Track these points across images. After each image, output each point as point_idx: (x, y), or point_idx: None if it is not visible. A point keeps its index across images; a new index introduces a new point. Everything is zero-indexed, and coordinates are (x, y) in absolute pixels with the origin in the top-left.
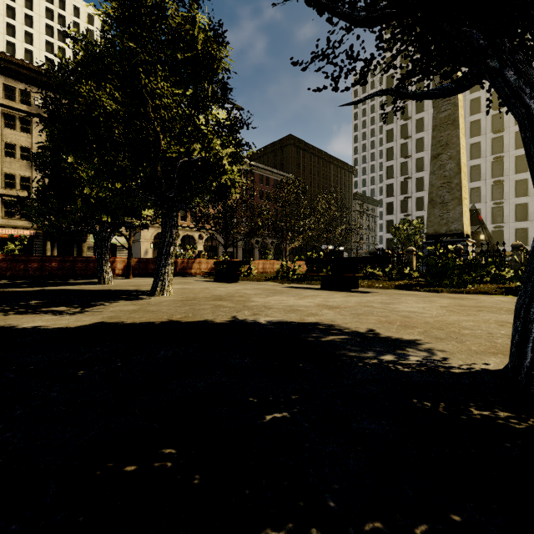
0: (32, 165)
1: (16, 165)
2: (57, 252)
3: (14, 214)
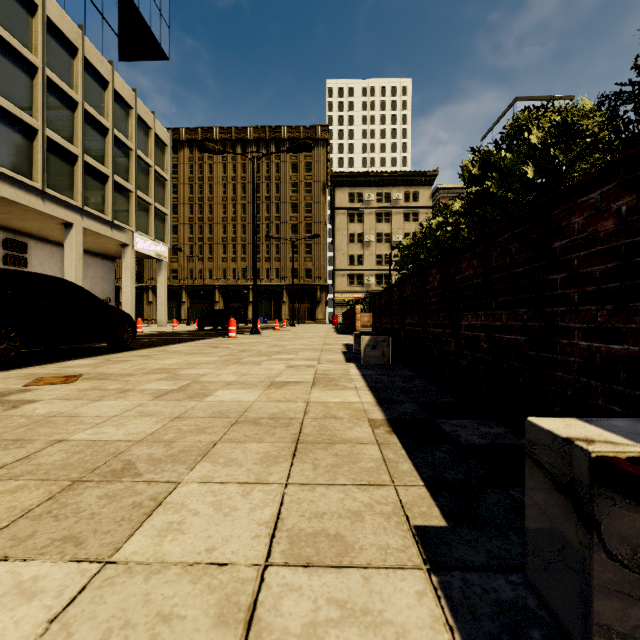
0: (364, 245)
1: (355, 248)
2: None
3: (354, 283)
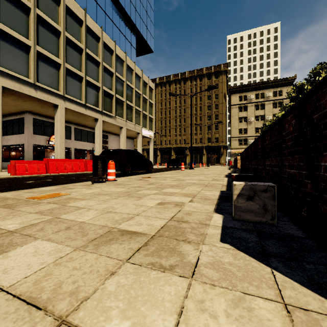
0: (247, 123)
1: (242, 125)
2: None
3: (241, 143)
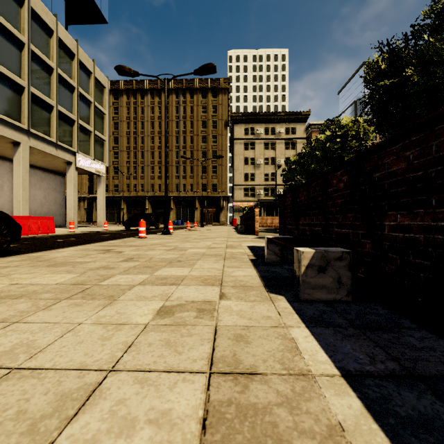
0: (255, 167)
1: (248, 168)
2: (266, 213)
3: (248, 194)
